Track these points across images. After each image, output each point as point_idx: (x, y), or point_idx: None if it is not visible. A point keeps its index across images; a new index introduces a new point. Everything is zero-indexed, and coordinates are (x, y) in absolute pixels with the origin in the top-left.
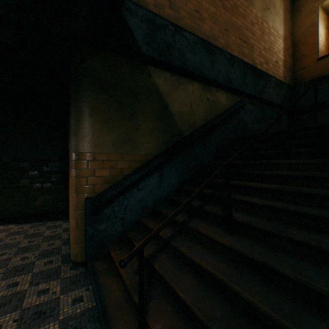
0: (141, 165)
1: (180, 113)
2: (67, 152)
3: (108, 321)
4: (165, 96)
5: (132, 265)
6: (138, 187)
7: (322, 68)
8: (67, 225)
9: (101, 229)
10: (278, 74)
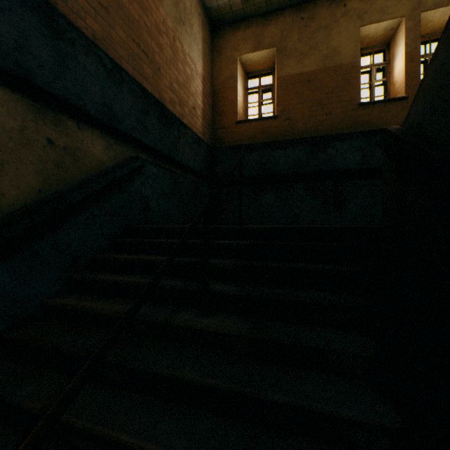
0: None
1: None
2: None
3: None
4: None
5: None
6: None
7: (241, 134)
8: None
9: None
10: (197, 127)
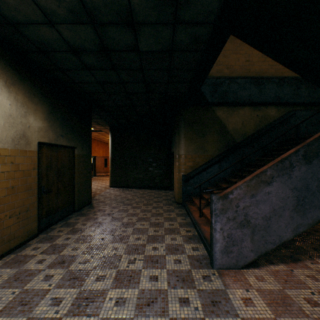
0: (208, 160)
1: (234, 129)
2: (169, 153)
3: (190, 212)
4: (223, 121)
5: (201, 202)
6: (206, 172)
7: None
8: (171, 192)
9: (188, 189)
10: None
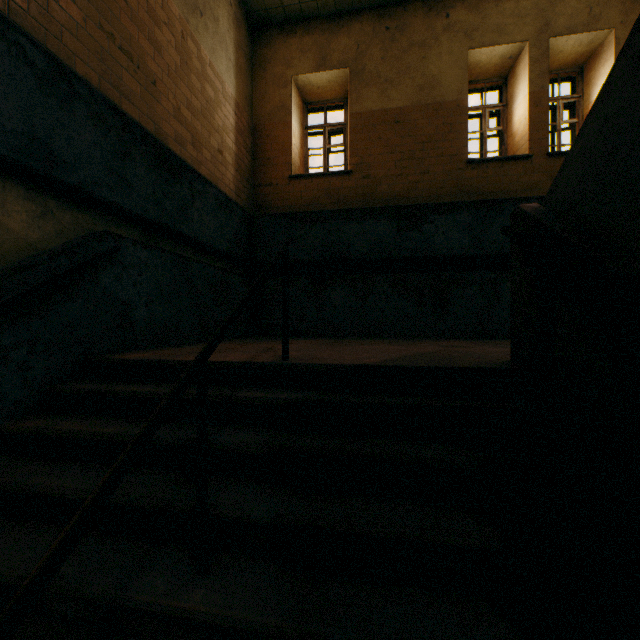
0: None
1: None
2: None
3: None
4: None
5: None
6: None
7: (296, 196)
8: None
9: None
10: (226, 182)
